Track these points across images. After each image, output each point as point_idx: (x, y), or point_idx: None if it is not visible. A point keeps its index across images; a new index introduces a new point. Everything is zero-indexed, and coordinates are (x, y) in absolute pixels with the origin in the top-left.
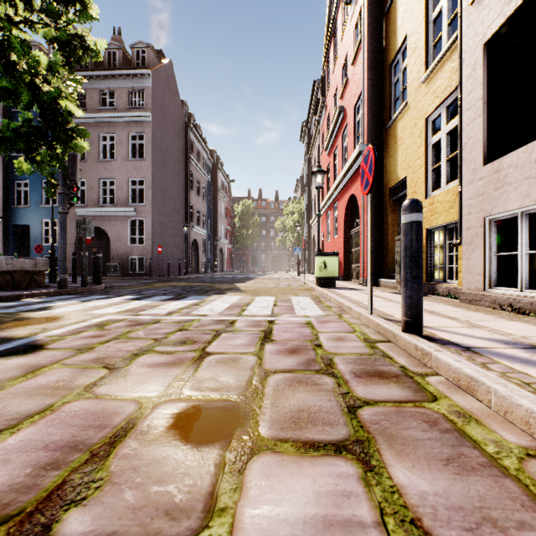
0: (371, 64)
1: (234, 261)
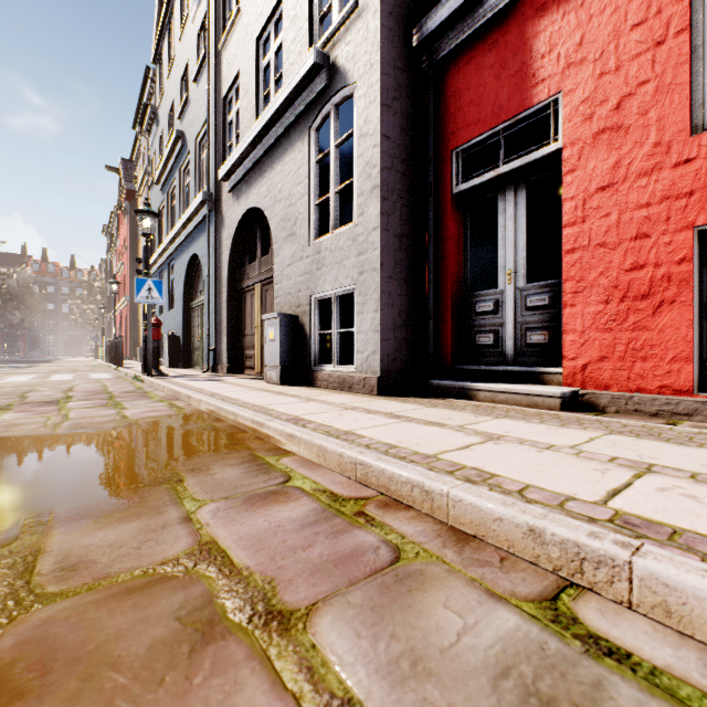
0: (132, 261)
1: (1, 344)
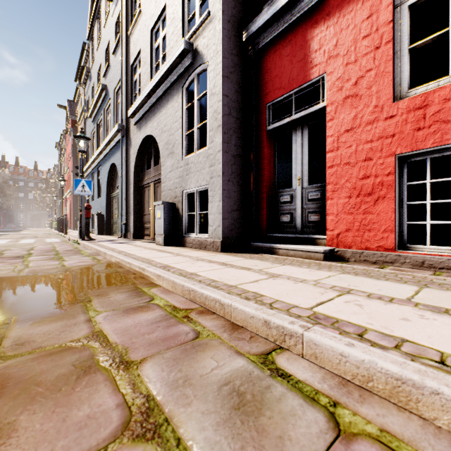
0: (74, 166)
1: None
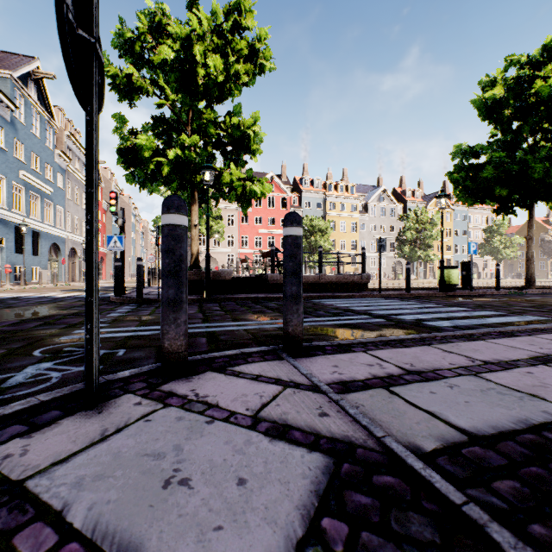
0: None
1: None
